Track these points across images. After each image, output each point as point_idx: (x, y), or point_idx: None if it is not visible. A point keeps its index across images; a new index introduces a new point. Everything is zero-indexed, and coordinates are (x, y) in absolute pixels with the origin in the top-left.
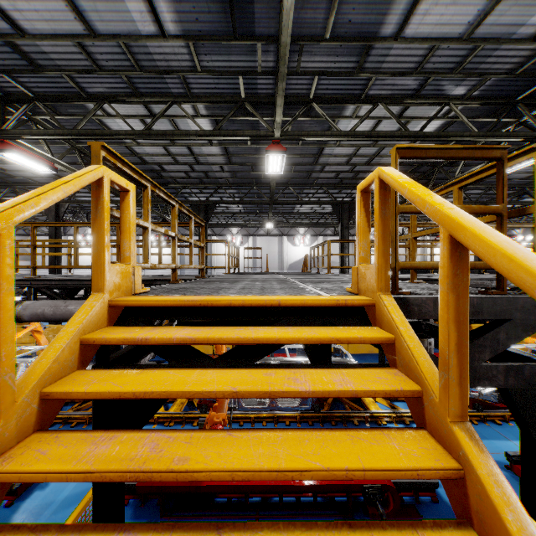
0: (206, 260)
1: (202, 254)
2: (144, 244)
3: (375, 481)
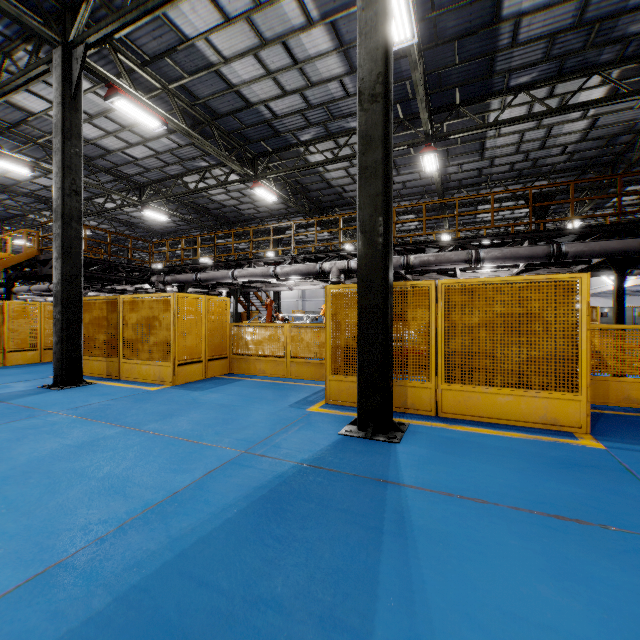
0: None
1: None
2: None
3: None
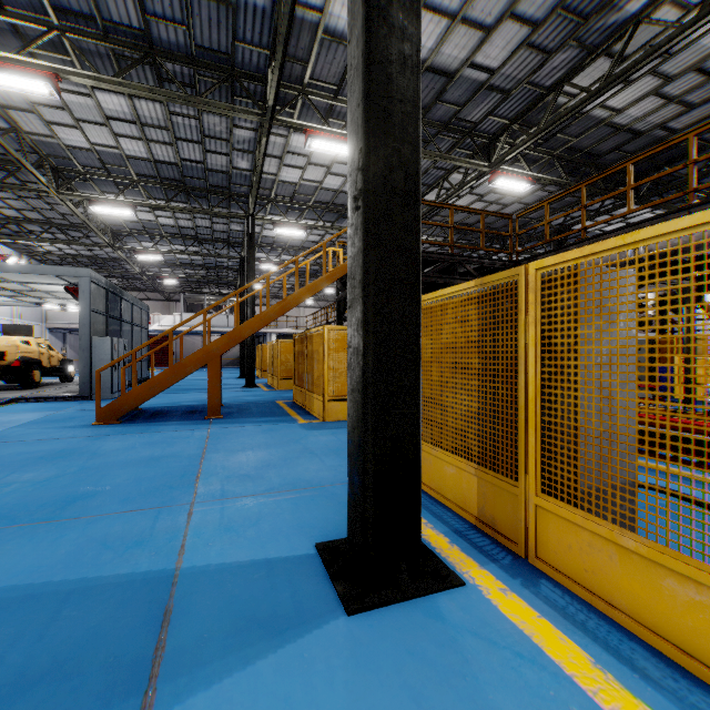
0: None
1: None
2: None
3: None
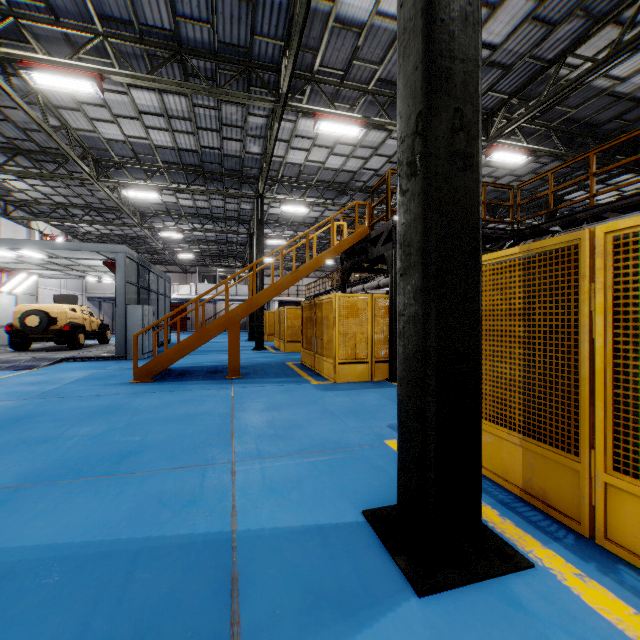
0: None
1: None
2: None
3: None
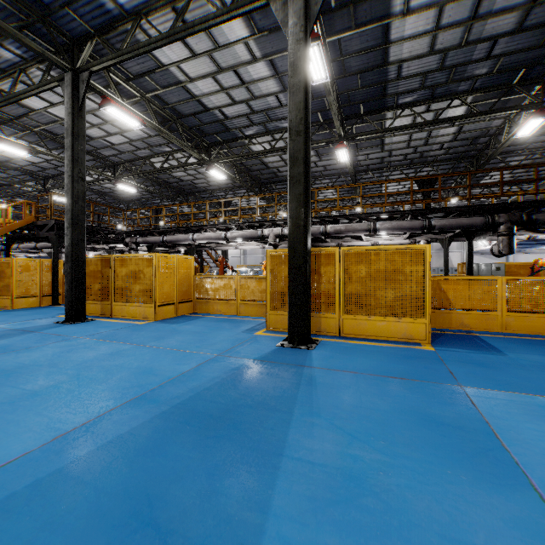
0: None
1: None
2: None
3: None
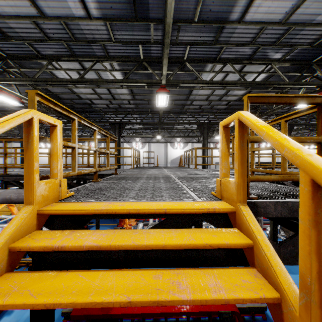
0: (119, 159)
1: (115, 158)
2: (72, 159)
3: (227, 307)
